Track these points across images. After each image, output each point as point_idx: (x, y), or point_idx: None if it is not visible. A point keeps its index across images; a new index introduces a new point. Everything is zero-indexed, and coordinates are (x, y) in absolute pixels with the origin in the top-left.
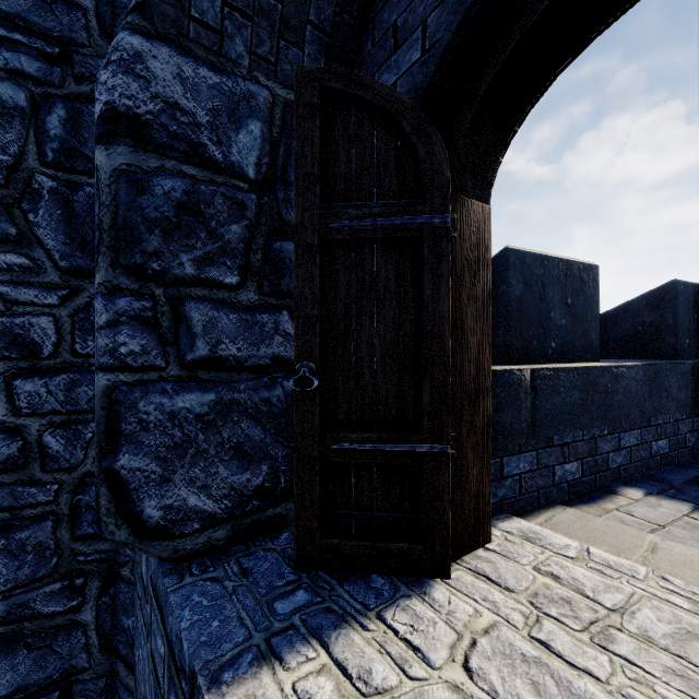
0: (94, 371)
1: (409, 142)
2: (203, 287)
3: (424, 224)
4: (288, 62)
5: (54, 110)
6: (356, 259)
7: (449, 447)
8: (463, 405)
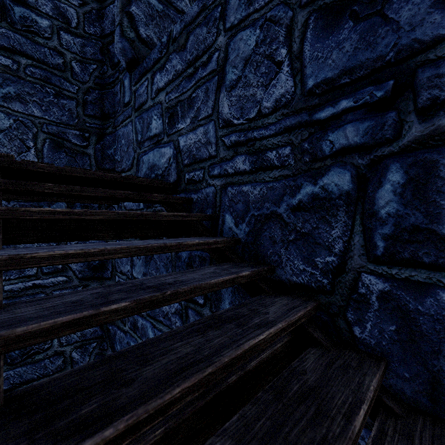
0: (93, 42)
1: None
2: None
3: None
4: None
5: None
6: None
7: None
8: None
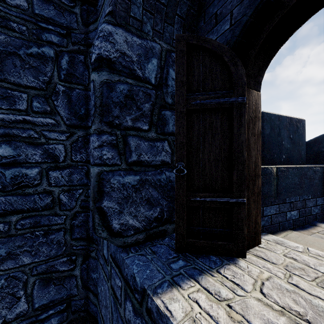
0: (79, 168)
1: (226, 65)
2: (135, 131)
3: (234, 101)
4: (168, 32)
5: (64, 57)
6: (202, 117)
7: (245, 199)
8: (249, 182)
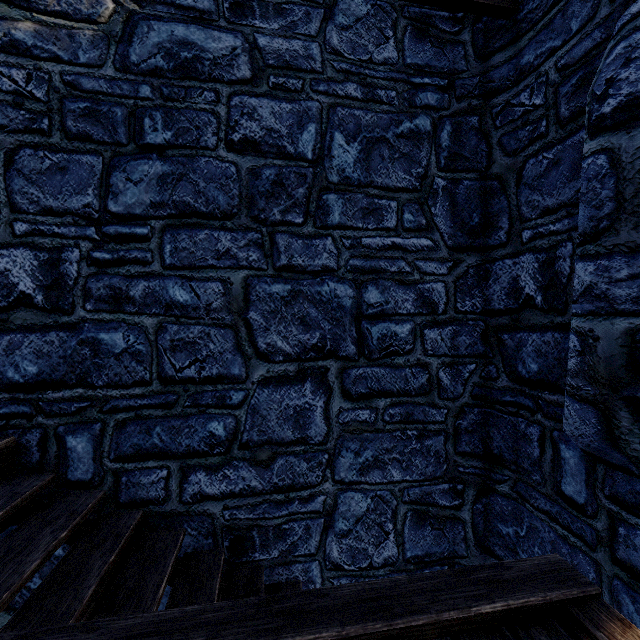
0: (470, 325)
1: None
2: None
3: None
4: None
5: (444, 128)
6: None
7: None
8: None
